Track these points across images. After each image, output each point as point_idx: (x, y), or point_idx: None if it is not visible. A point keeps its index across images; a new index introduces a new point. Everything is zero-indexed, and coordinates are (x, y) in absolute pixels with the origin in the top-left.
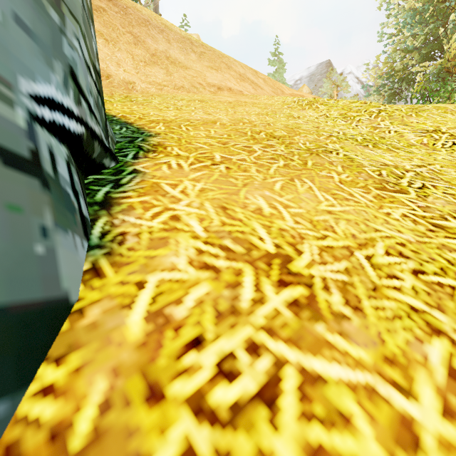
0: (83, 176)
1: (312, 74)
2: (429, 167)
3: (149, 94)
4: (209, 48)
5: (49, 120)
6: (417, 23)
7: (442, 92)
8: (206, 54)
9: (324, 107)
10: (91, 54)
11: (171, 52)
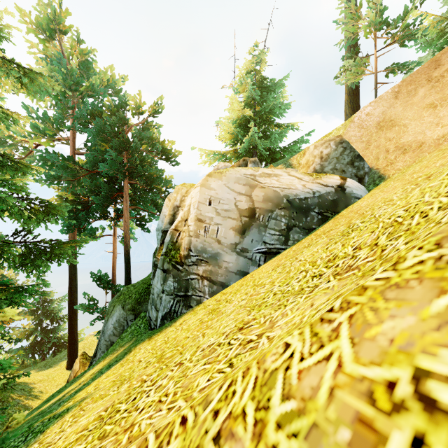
0: (275, 255)
1: None
2: (299, 262)
3: None
4: None
5: (257, 252)
6: None
7: None
8: None
9: None
10: (278, 228)
11: None
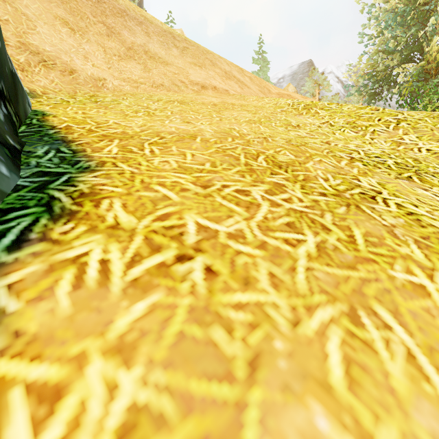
0: None
1: (294, 73)
2: None
3: (121, 93)
4: (193, 43)
5: None
6: (398, 25)
7: (432, 94)
8: (189, 49)
9: (325, 113)
10: None
11: (150, 46)
